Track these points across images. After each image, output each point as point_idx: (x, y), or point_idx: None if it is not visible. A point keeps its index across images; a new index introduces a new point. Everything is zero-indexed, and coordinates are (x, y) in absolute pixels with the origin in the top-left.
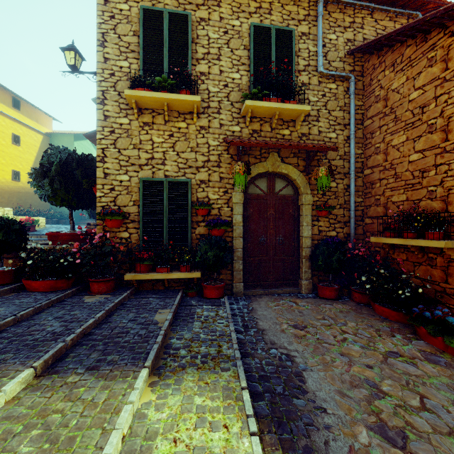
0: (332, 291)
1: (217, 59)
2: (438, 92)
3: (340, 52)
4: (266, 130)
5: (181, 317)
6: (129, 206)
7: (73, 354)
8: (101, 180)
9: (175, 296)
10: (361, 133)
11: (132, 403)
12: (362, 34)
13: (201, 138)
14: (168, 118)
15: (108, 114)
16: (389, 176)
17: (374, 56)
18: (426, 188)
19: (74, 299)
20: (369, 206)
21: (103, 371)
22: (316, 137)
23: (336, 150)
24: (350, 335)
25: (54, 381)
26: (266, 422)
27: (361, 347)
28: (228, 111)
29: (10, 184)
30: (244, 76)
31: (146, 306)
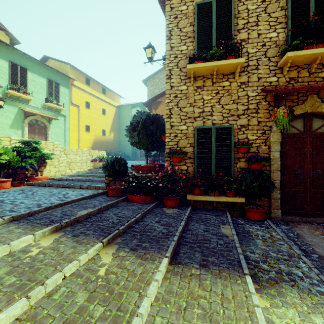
0: None
1: (255, 25)
2: None
3: None
4: (303, 76)
5: (240, 233)
6: (187, 147)
7: (182, 251)
8: (169, 130)
9: (225, 215)
10: None
11: (258, 306)
12: None
13: (241, 92)
14: (215, 80)
15: (173, 85)
16: None
17: None
18: None
19: (158, 209)
20: None
21: (213, 270)
22: None
23: None
24: None
25: (183, 270)
26: None
27: None
28: (265, 66)
29: (101, 138)
30: (281, 33)
31: (208, 220)
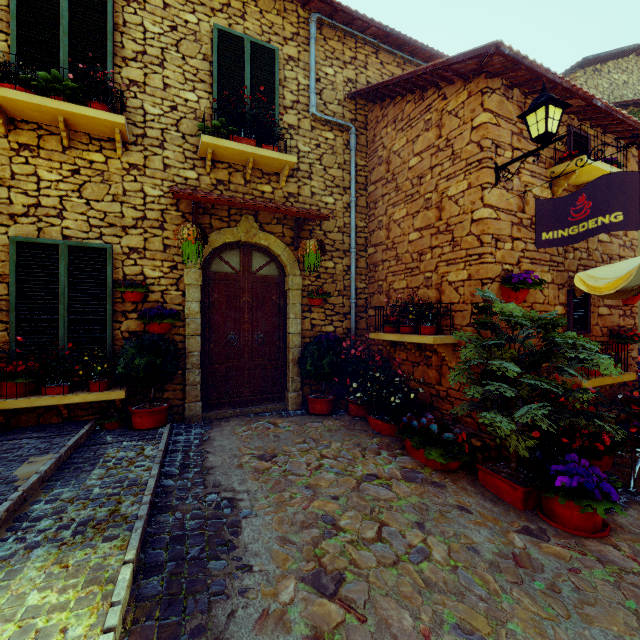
0: (324, 405)
1: (159, 65)
2: (433, 162)
3: (339, 93)
4: (237, 183)
5: (74, 465)
6: None
7: None
8: None
9: (76, 432)
10: (364, 200)
11: None
12: (365, 76)
13: (132, 182)
14: (69, 142)
15: None
16: (391, 258)
17: (378, 106)
18: (424, 274)
19: None
20: (373, 294)
21: None
22: (308, 201)
23: (328, 220)
24: (328, 459)
25: None
26: (149, 606)
27: (336, 474)
28: (177, 147)
29: None
30: (203, 100)
31: (9, 453)
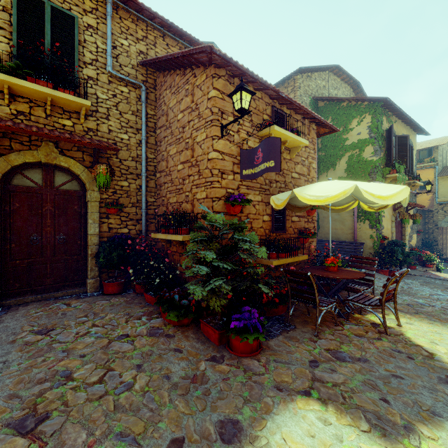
0: (115, 287)
1: None
2: (190, 118)
3: (133, 60)
4: (38, 115)
5: None
6: None
7: None
8: None
9: None
10: (154, 139)
11: None
12: (154, 51)
13: None
14: None
15: None
16: (169, 181)
17: (162, 74)
18: (185, 193)
19: None
20: (159, 206)
21: None
22: (106, 135)
23: (117, 151)
24: (97, 327)
25: None
26: None
27: (95, 338)
28: None
29: None
30: (3, 43)
31: None
